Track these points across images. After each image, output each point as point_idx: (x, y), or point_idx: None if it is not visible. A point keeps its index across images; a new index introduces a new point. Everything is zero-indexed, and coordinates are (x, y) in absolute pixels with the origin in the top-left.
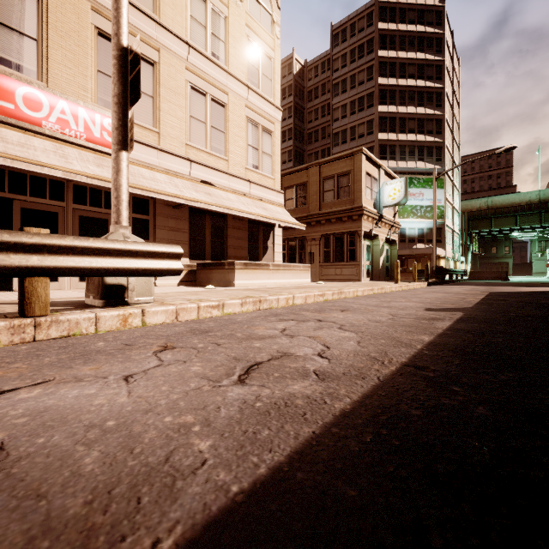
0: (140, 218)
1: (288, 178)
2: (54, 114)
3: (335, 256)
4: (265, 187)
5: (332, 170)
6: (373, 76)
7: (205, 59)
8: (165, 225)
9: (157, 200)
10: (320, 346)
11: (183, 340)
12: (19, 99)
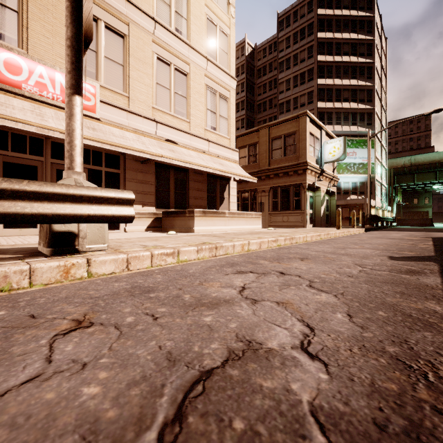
0: (111, 172)
1: (241, 139)
2: (33, 78)
3: (282, 206)
4: (222, 146)
5: (279, 131)
6: (313, 54)
7: (169, 33)
8: (134, 178)
9: (127, 156)
10: (297, 323)
11: (111, 308)
12: (0, 63)
